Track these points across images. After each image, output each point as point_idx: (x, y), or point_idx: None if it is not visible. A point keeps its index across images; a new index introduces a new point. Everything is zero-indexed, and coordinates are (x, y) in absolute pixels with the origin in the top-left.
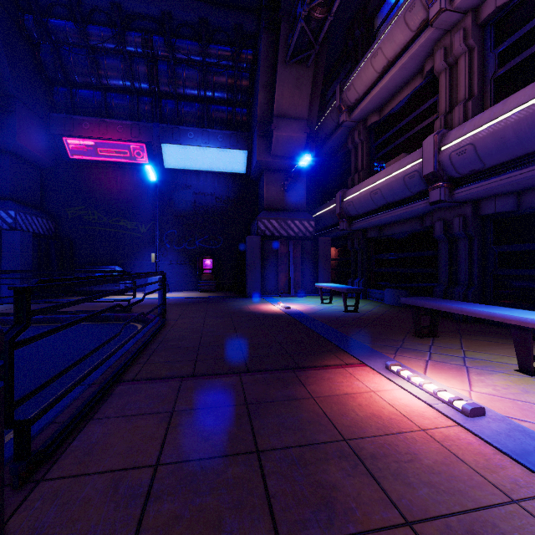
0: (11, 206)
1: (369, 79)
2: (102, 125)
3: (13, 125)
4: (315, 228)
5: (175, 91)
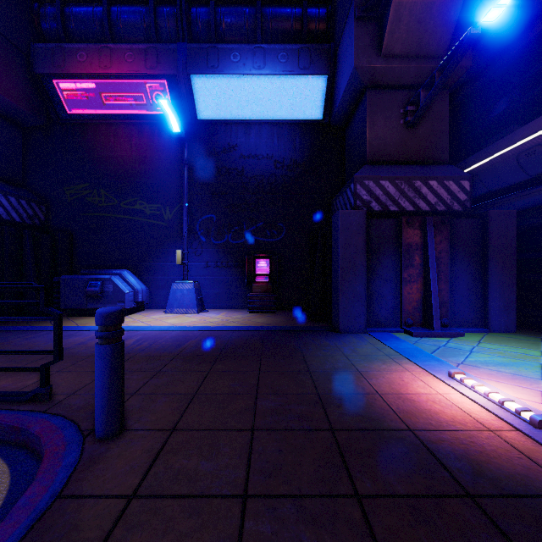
0: None
1: None
2: (104, 54)
3: None
4: None
5: None
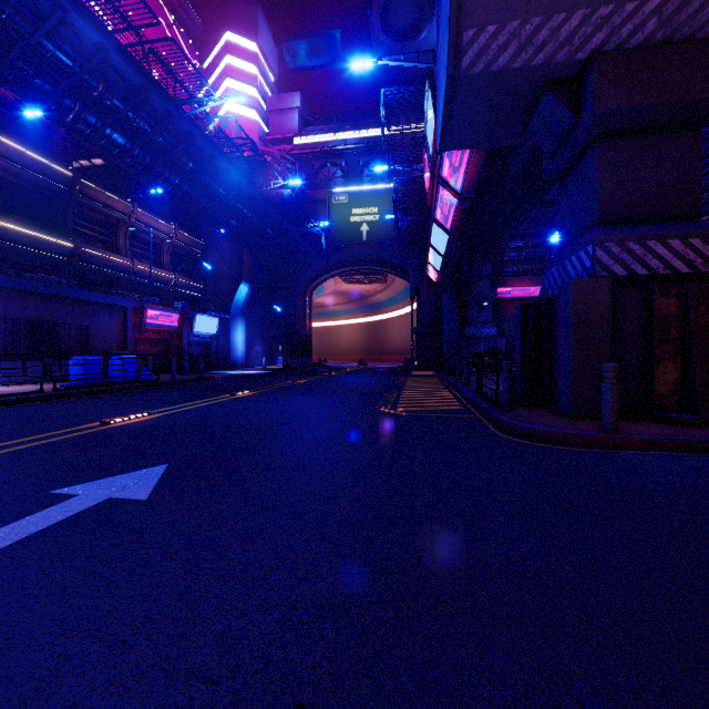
0: (494, 326)
1: None
2: (517, 280)
3: (495, 291)
4: None
5: None
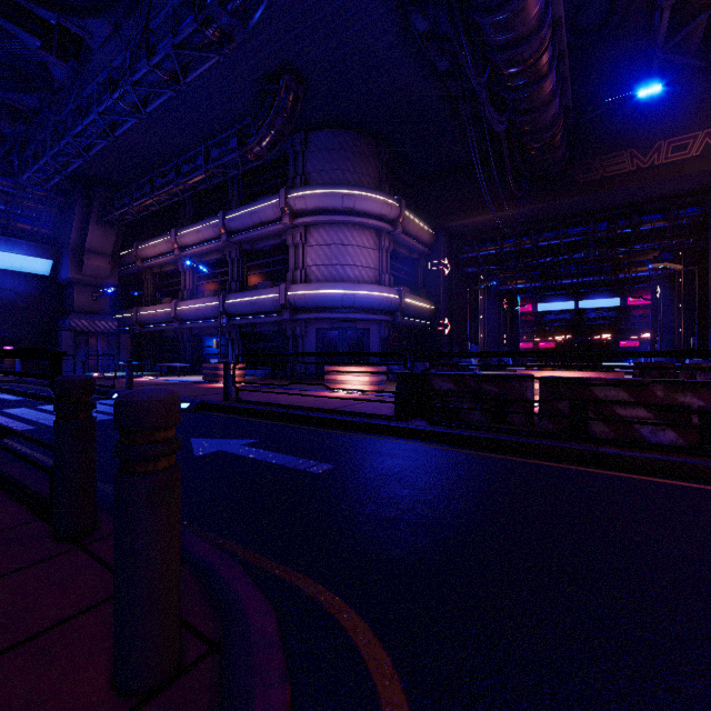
0: None
1: (153, 254)
2: None
3: None
4: (118, 325)
5: None
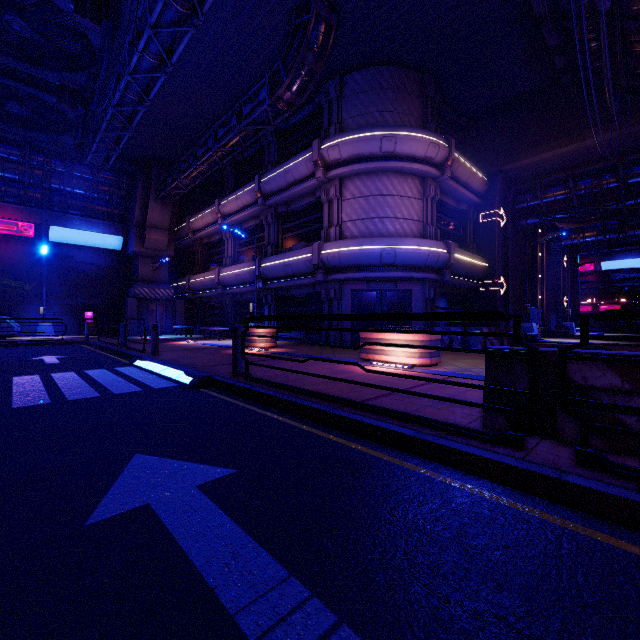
0: None
1: (201, 225)
2: None
3: None
4: (175, 293)
5: (65, 191)
